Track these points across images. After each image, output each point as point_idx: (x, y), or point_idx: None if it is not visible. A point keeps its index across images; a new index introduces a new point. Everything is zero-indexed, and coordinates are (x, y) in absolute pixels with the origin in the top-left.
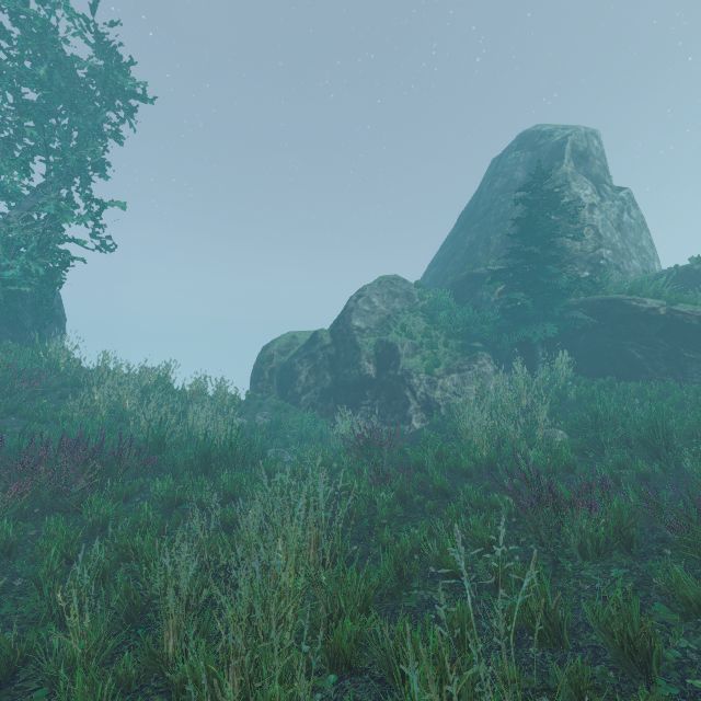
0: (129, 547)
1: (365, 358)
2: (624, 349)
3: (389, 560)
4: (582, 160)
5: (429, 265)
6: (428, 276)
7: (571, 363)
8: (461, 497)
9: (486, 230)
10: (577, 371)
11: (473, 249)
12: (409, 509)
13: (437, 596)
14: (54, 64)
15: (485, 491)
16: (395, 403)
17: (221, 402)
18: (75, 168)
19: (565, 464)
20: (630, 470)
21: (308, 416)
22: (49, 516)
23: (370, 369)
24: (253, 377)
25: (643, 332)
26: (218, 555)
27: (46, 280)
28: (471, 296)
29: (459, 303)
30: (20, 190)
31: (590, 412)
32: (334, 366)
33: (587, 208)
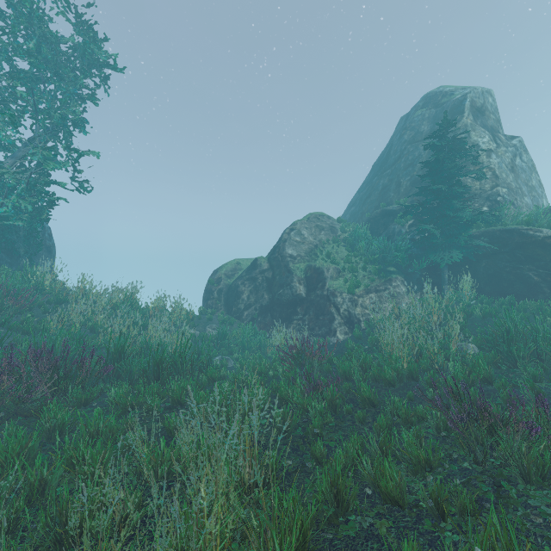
0: (74, 457)
1: (296, 280)
2: (522, 273)
3: (325, 482)
4: (479, 114)
5: (349, 205)
6: (348, 214)
7: (473, 284)
8: (388, 408)
9: (397, 174)
10: (479, 292)
11: (386, 190)
12: (338, 418)
13: (376, 524)
14: (42, 39)
15: (409, 400)
16: (322, 318)
17: (178, 316)
18: (58, 124)
19: (483, 377)
20: (545, 383)
21: (249, 329)
22: (14, 420)
23: (301, 289)
24: (205, 296)
25: (539, 257)
26: (157, 467)
27: (35, 216)
28: (385, 229)
29: (374, 235)
30: (13, 141)
31: (504, 328)
32: (271, 287)
33: (485, 153)
